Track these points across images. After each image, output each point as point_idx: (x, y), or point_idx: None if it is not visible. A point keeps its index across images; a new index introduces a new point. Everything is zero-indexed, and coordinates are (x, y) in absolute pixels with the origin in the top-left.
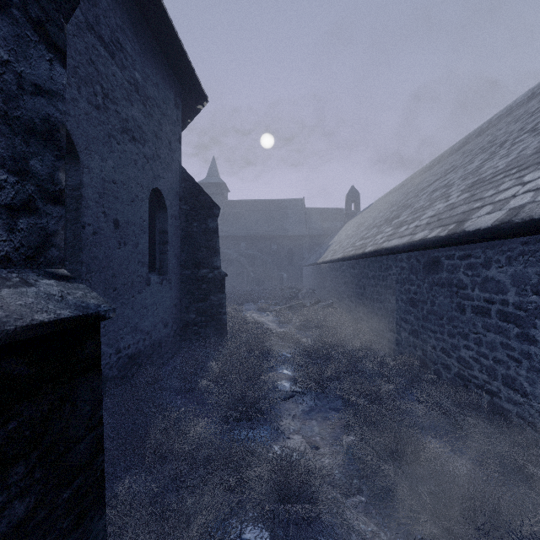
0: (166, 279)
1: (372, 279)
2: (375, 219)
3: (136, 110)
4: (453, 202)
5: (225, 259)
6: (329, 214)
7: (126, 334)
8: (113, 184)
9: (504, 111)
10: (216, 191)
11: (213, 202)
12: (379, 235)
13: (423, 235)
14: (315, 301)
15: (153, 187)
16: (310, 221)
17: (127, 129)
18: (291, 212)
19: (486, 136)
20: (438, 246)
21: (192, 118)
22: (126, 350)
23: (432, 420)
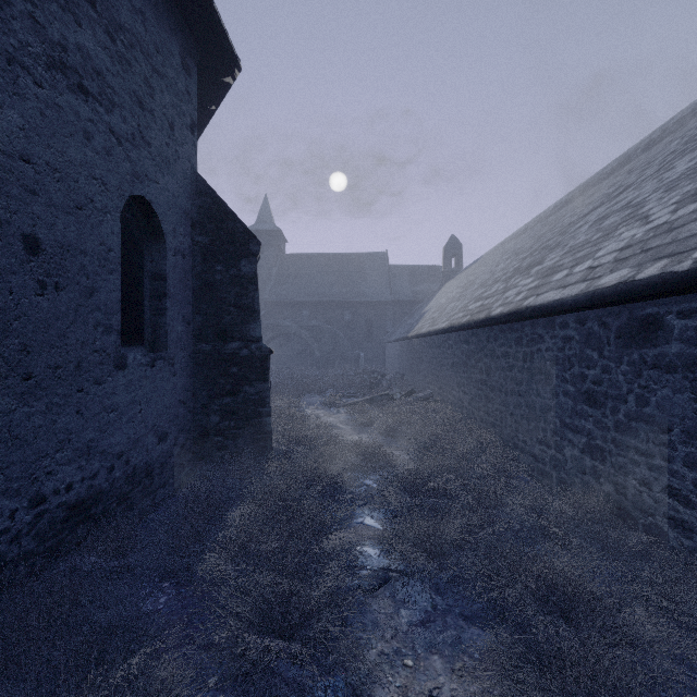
0: (163, 358)
1: (503, 359)
2: (493, 273)
3: (89, 37)
4: (667, 221)
5: (281, 333)
6: (421, 273)
7: (60, 464)
8: (22, 162)
9: (689, 111)
10: (269, 241)
11: (249, 231)
12: (511, 291)
13: (623, 277)
14: (407, 391)
15: (132, 193)
16: (396, 282)
17: (65, 65)
18: (370, 270)
19: (667, 143)
20: (661, 294)
21: (218, 102)
22: (63, 495)
23: (694, 661)
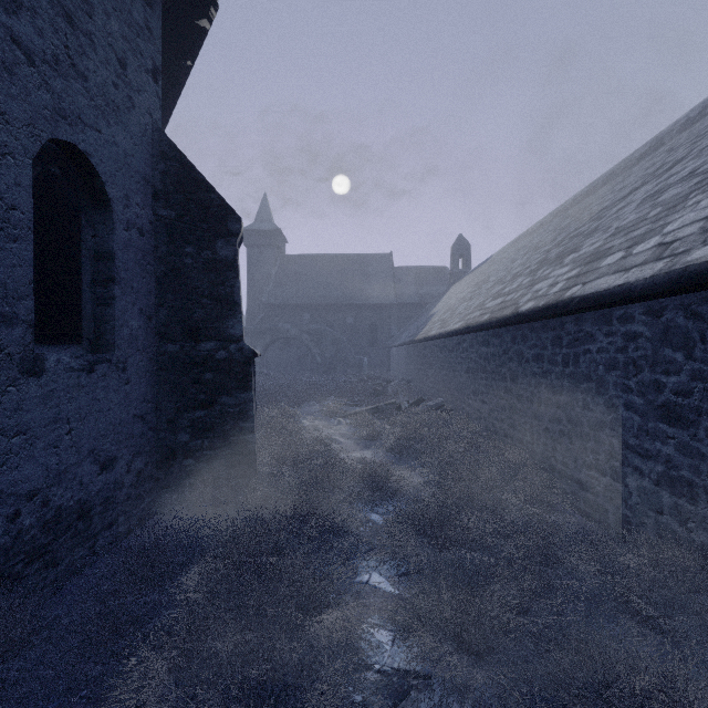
0: (109, 361)
1: (534, 363)
2: (511, 270)
3: None
4: None
5: (280, 337)
6: (427, 275)
7: None
8: None
9: None
10: (268, 241)
11: (227, 205)
12: (541, 283)
13: None
14: (415, 400)
15: (54, 136)
16: (401, 284)
17: None
18: (374, 271)
19: None
20: None
21: (194, 56)
22: None
23: None
